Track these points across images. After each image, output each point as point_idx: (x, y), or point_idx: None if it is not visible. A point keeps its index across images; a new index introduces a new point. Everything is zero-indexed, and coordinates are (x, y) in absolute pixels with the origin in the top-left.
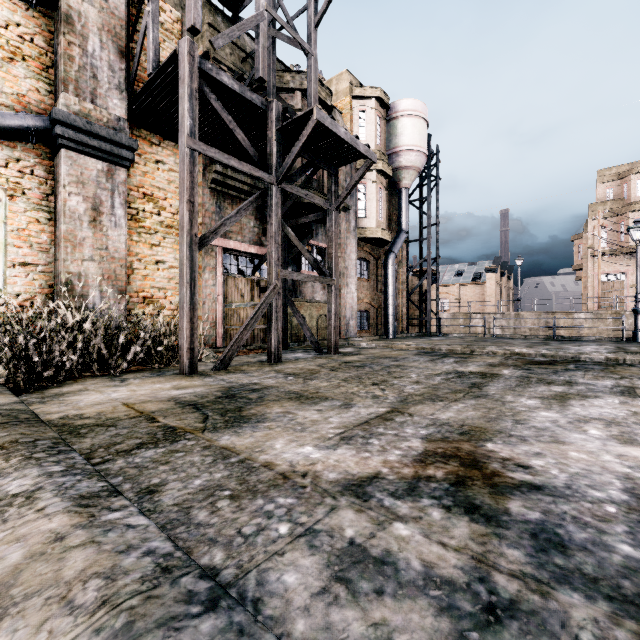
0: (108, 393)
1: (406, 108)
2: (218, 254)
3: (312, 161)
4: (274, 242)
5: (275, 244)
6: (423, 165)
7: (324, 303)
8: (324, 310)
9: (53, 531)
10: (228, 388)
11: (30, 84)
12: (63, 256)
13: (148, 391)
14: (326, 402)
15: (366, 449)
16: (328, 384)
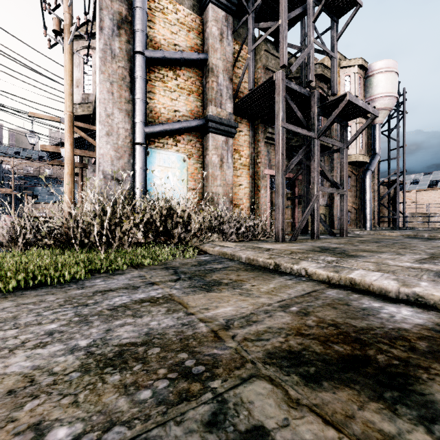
0: (263, 246)
1: (380, 67)
2: (267, 179)
3: (334, 121)
4: (316, 171)
5: (316, 172)
6: (394, 105)
7: (322, 206)
8: (322, 211)
9: (372, 264)
10: (317, 247)
11: (194, 104)
12: (210, 184)
13: (280, 246)
14: (385, 253)
15: (439, 265)
16: (371, 247)
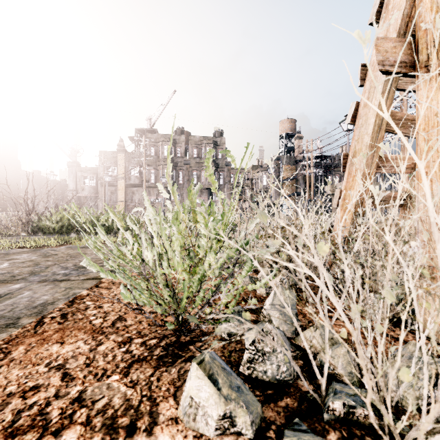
0: None
1: None
2: None
3: None
4: None
5: None
6: None
7: None
8: None
9: None
10: None
11: (293, 188)
12: None
13: None
14: None
15: None
16: None
